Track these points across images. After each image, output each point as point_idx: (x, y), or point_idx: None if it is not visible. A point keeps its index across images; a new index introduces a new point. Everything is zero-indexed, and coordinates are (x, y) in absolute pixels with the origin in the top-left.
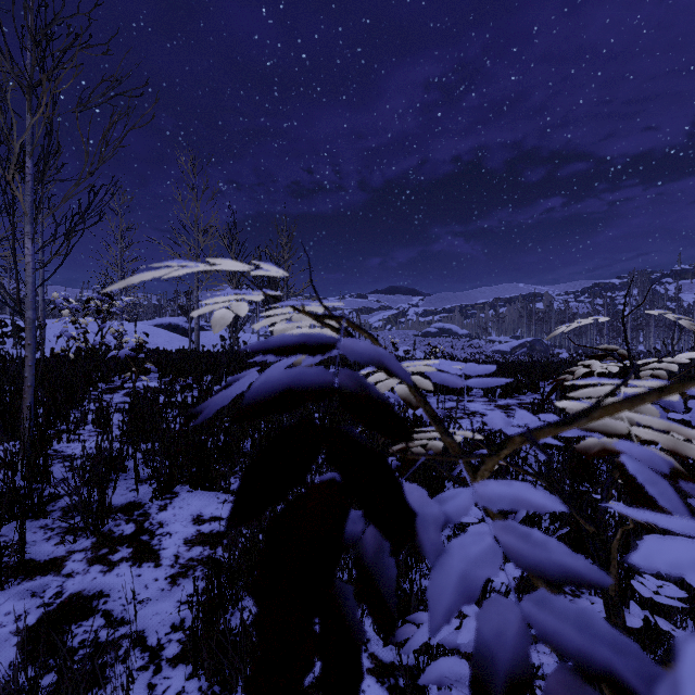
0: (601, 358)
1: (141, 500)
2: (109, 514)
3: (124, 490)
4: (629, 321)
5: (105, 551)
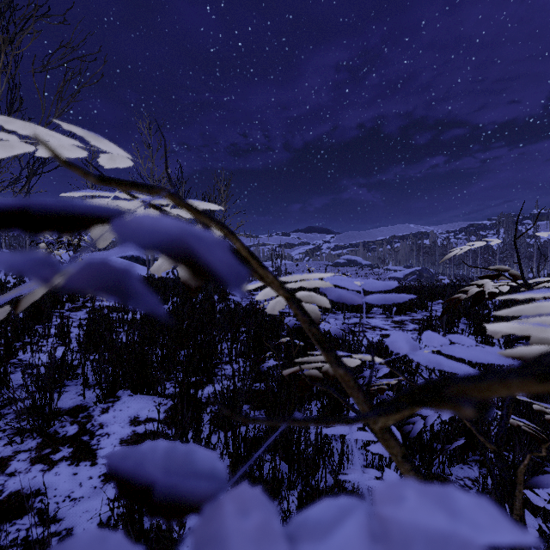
0: (492, 279)
1: (87, 403)
2: (55, 417)
3: (73, 394)
4: (497, 254)
5: (48, 450)
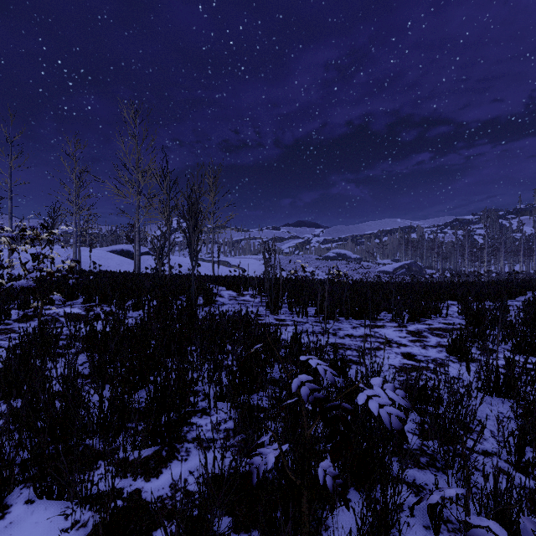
0: None
1: None
2: None
3: None
4: (486, 248)
5: None
